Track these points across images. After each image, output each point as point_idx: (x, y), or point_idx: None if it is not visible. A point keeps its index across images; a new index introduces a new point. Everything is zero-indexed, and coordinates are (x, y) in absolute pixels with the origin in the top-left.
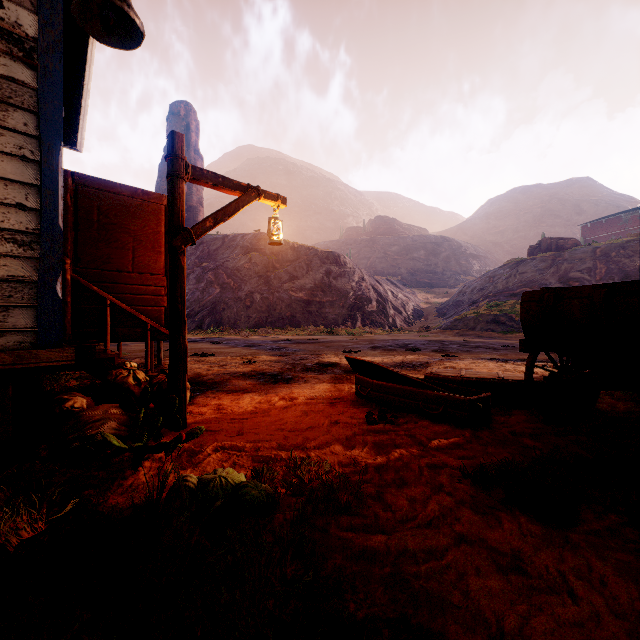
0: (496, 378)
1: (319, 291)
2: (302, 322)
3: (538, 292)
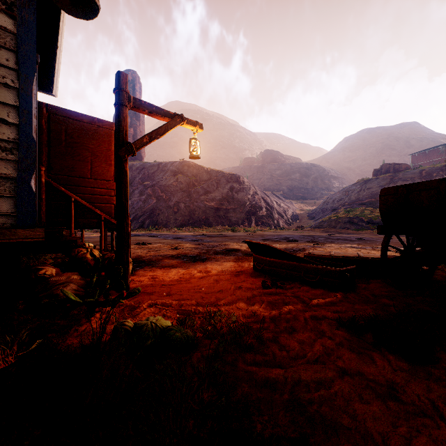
0: (357, 256)
1: (225, 201)
2: (213, 223)
3: (393, 188)
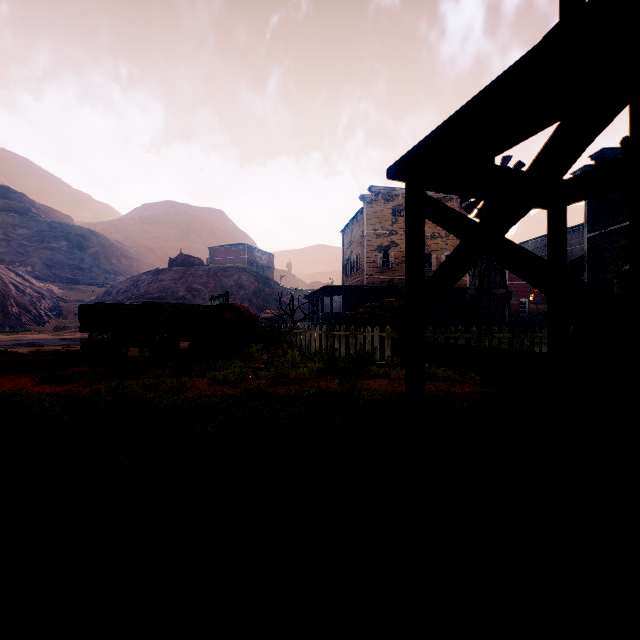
0: (79, 350)
1: None
2: None
3: (85, 305)
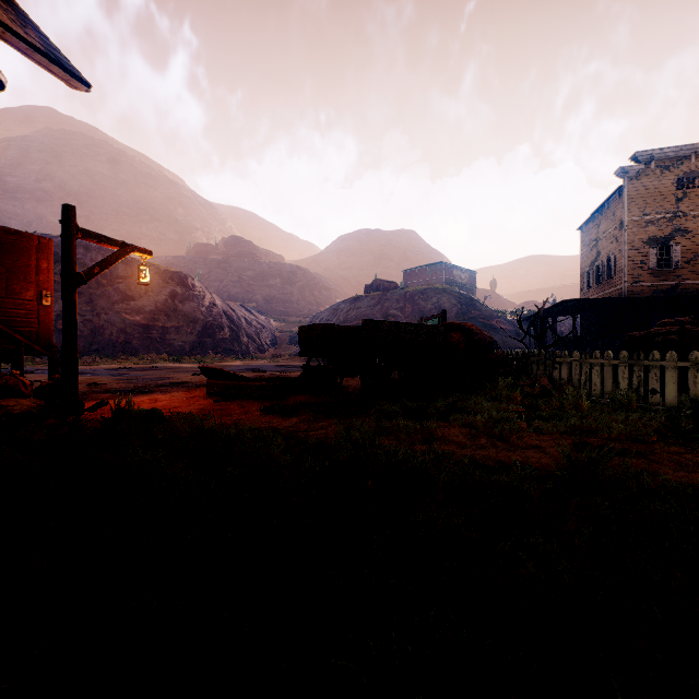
0: (297, 376)
1: (162, 315)
2: (141, 350)
3: (304, 326)
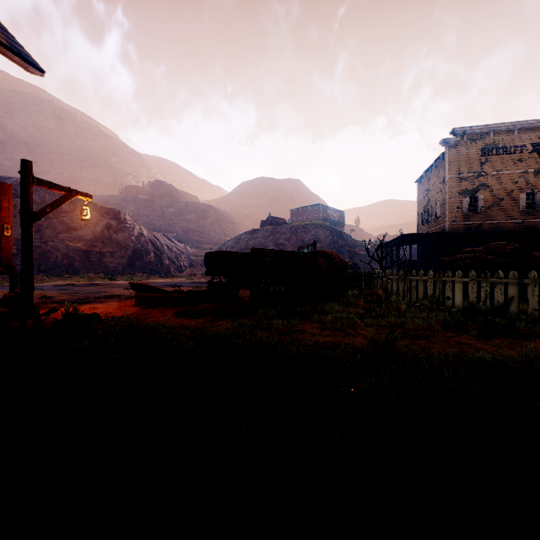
0: (204, 290)
1: (99, 242)
2: (81, 270)
3: (209, 253)
